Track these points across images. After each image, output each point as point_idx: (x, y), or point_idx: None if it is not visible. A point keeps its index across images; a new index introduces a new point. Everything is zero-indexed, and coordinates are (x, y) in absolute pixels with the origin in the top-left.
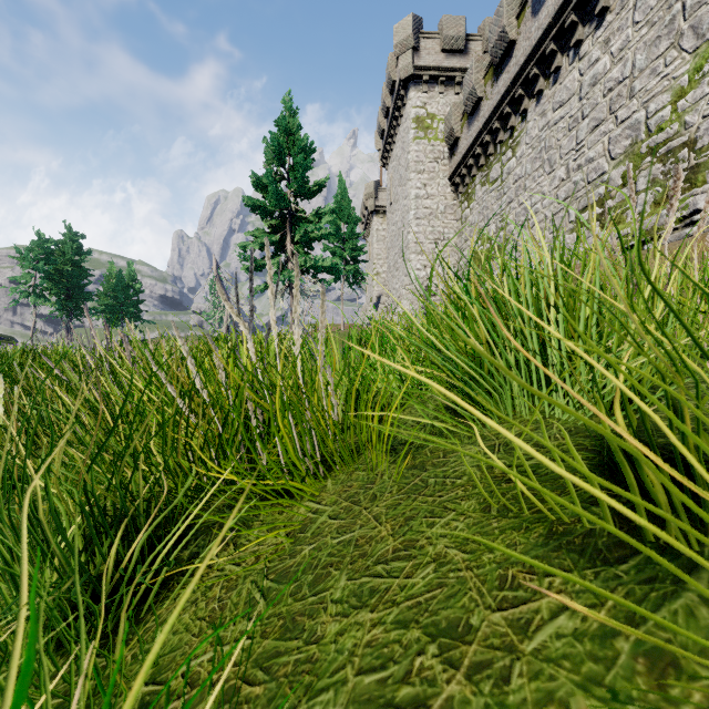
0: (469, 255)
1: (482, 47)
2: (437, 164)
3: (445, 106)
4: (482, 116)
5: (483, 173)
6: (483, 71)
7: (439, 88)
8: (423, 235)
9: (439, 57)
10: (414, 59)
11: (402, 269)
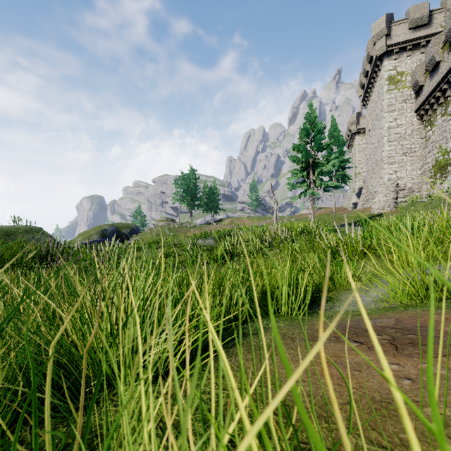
0: (431, 162)
1: (444, 15)
2: (405, 104)
3: (412, 64)
4: (440, 73)
5: (442, 108)
6: (441, 43)
7: (406, 53)
8: (394, 151)
9: (406, 34)
10: (387, 41)
11: (378, 174)
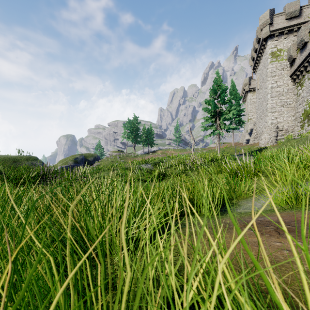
0: (301, 111)
1: None
2: (282, 71)
3: (288, 43)
4: (307, 50)
5: (309, 74)
6: (308, 29)
7: (284, 36)
8: (275, 104)
9: (284, 23)
10: (270, 28)
11: (264, 119)
